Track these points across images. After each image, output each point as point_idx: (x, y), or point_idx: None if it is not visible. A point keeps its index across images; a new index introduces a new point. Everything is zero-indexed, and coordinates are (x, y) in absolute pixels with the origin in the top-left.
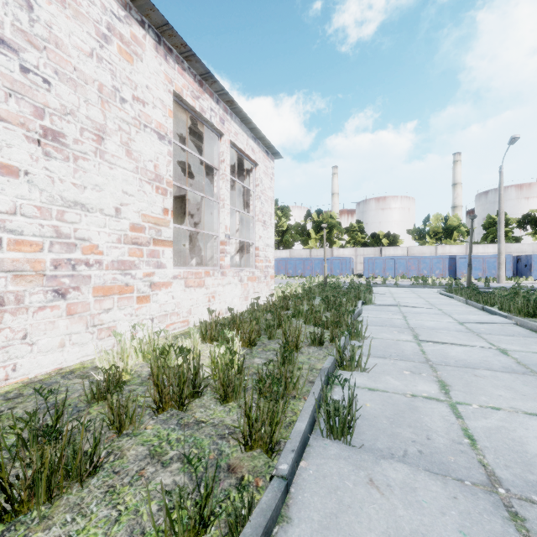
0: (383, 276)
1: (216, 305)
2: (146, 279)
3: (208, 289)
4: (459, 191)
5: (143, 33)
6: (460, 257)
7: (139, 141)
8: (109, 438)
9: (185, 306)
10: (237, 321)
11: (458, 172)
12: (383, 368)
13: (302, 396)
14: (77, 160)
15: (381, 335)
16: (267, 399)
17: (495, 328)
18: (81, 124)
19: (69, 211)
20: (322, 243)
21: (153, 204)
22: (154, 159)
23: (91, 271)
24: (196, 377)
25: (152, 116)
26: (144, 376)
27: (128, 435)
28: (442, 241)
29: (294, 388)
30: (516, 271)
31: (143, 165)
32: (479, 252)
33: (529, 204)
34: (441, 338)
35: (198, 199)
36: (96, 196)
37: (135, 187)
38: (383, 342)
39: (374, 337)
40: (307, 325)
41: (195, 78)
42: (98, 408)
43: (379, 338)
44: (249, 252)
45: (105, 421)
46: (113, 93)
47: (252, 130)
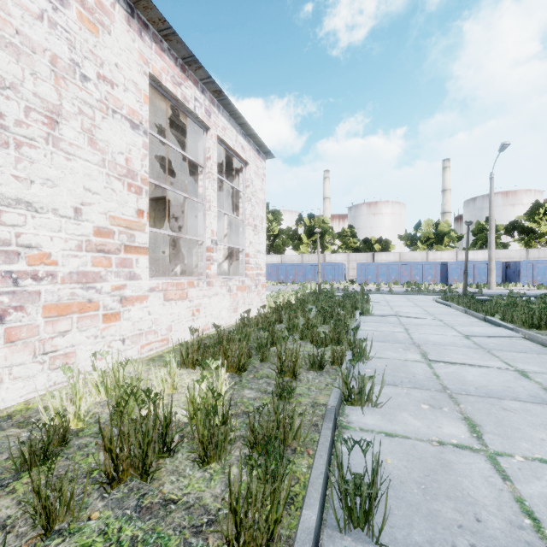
0: (375, 282)
1: (202, 319)
2: (115, 293)
3: (192, 302)
4: (448, 197)
5: (111, 1)
6: (451, 263)
7: (106, 129)
8: (30, 541)
9: (165, 322)
10: (224, 343)
11: (447, 178)
12: (396, 401)
13: (305, 449)
14: (20, 147)
15: (386, 353)
16: (261, 468)
17: (504, 343)
18: (27, 102)
19: (8, 211)
20: (314, 248)
21: (124, 204)
22: (126, 151)
23: (41, 286)
24: (167, 431)
25: (123, 100)
26: (104, 421)
27: (61, 532)
28: (433, 246)
29: (295, 438)
30: (505, 277)
31: (112, 158)
32: (469, 258)
33: (514, 211)
34: (452, 357)
35: (183, 200)
36: (47, 193)
37: (101, 183)
38: (390, 363)
39: (379, 357)
40: (303, 342)
41: (176, 61)
42: (29, 480)
43: (385, 358)
44: (239, 259)
45: (28, 512)
46: (71, 68)
47: (242, 126)
